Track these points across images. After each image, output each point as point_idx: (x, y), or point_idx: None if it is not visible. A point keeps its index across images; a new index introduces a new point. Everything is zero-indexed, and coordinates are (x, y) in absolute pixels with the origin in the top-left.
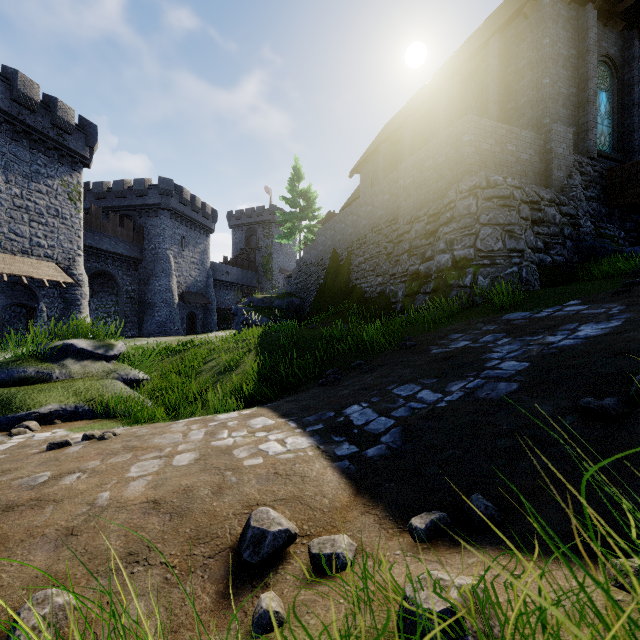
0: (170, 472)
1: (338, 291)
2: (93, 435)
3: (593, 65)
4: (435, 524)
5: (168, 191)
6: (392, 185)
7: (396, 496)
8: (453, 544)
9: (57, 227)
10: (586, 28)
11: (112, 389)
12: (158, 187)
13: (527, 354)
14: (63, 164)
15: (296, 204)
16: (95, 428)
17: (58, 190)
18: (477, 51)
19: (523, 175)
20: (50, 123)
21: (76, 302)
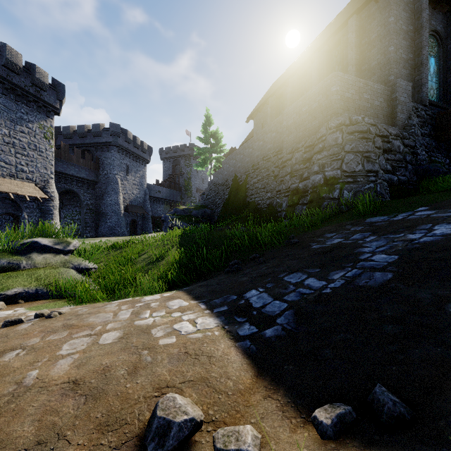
0: (95, 350)
1: (238, 203)
2: (43, 314)
3: (425, 37)
4: (341, 419)
5: (116, 133)
6: (278, 125)
7: (295, 380)
8: (363, 445)
9: (36, 158)
10: (420, 10)
11: (66, 276)
12: (109, 130)
13: (394, 248)
14: (40, 112)
15: (208, 142)
16: (49, 307)
17: (36, 131)
18: (340, 28)
19: (375, 117)
20: (30, 83)
21: (49, 212)
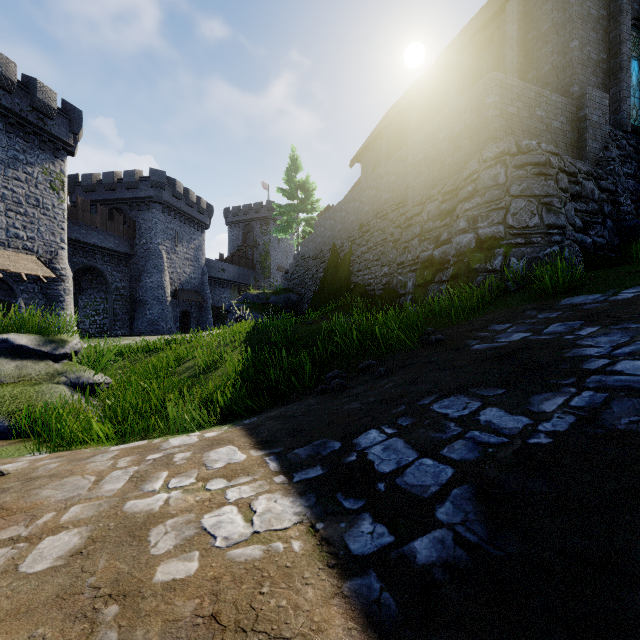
0: None
1: (338, 284)
2: None
3: (627, 27)
4: None
5: (160, 183)
6: (399, 164)
7: None
8: None
9: (37, 218)
10: None
11: (50, 397)
12: (150, 179)
13: None
14: (44, 151)
15: (293, 195)
16: (2, 455)
17: (39, 178)
18: (493, 17)
19: (553, 145)
20: (29, 106)
21: (59, 298)
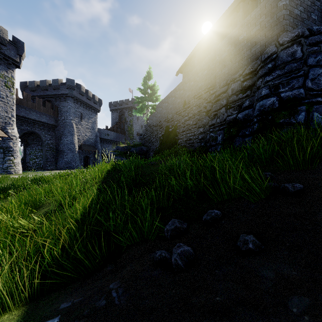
0: None
1: (170, 140)
2: None
3: None
4: None
5: (72, 86)
6: (210, 62)
7: None
8: None
9: None
10: None
11: None
12: (66, 84)
13: None
14: (1, 64)
15: (144, 92)
16: None
17: None
18: None
19: None
20: None
21: (10, 149)
